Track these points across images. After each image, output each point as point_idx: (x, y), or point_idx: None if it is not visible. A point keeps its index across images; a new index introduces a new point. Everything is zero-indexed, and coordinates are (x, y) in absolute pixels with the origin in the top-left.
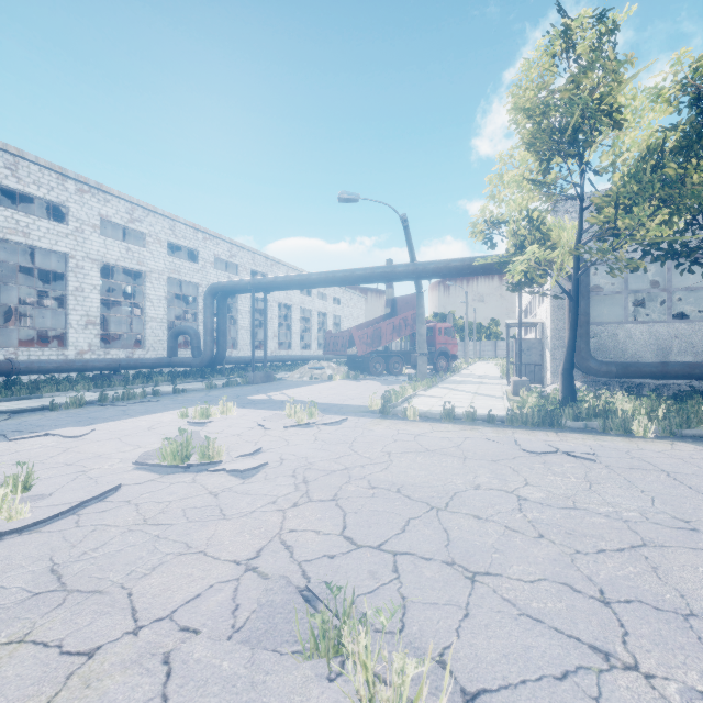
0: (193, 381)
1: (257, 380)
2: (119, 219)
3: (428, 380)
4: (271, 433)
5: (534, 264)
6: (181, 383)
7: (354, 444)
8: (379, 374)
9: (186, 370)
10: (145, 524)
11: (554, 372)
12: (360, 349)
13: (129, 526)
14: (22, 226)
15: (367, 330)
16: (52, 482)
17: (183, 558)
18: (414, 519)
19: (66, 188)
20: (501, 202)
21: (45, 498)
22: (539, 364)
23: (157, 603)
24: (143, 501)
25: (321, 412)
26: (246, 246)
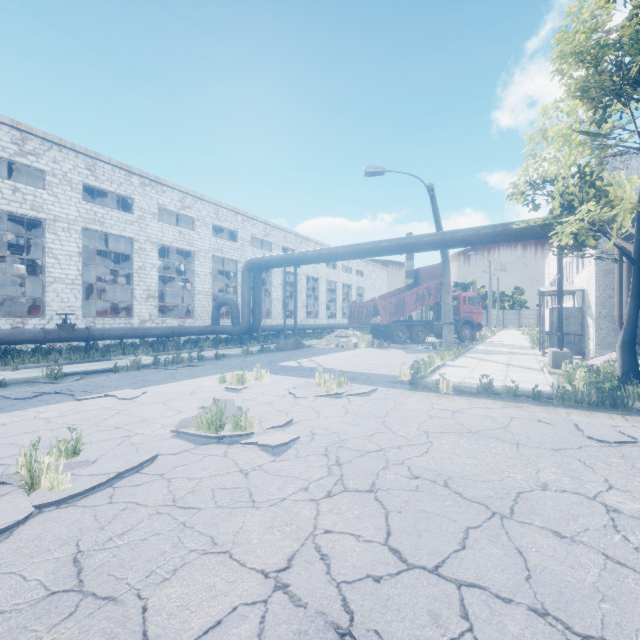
0: (233, 347)
1: (288, 347)
2: (173, 206)
3: (456, 350)
4: (302, 402)
5: (587, 224)
6: (223, 349)
7: (386, 419)
8: (402, 342)
9: (227, 337)
10: (173, 506)
11: (599, 344)
12: (384, 318)
13: (157, 507)
14: (99, 217)
15: (391, 299)
16: (99, 447)
17: (207, 559)
18: (474, 528)
19: (132, 183)
20: (542, 161)
21: (89, 464)
22: (580, 334)
23: (172, 629)
24: (175, 476)
25: (349, 381)
26: (278, 226)
